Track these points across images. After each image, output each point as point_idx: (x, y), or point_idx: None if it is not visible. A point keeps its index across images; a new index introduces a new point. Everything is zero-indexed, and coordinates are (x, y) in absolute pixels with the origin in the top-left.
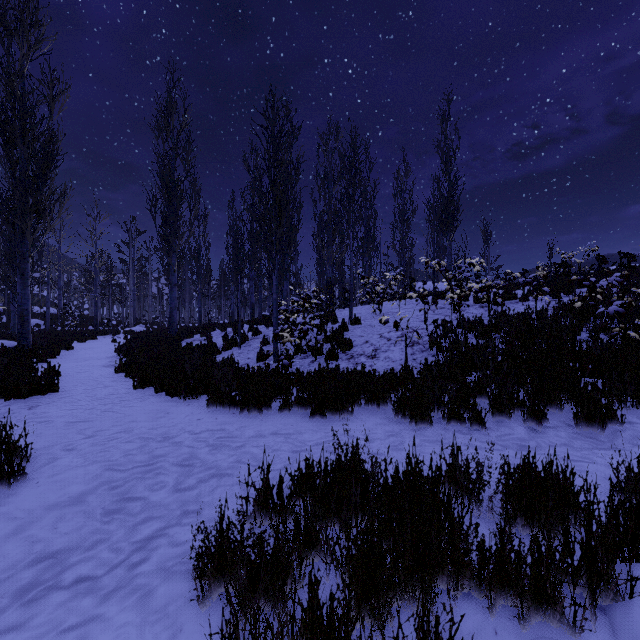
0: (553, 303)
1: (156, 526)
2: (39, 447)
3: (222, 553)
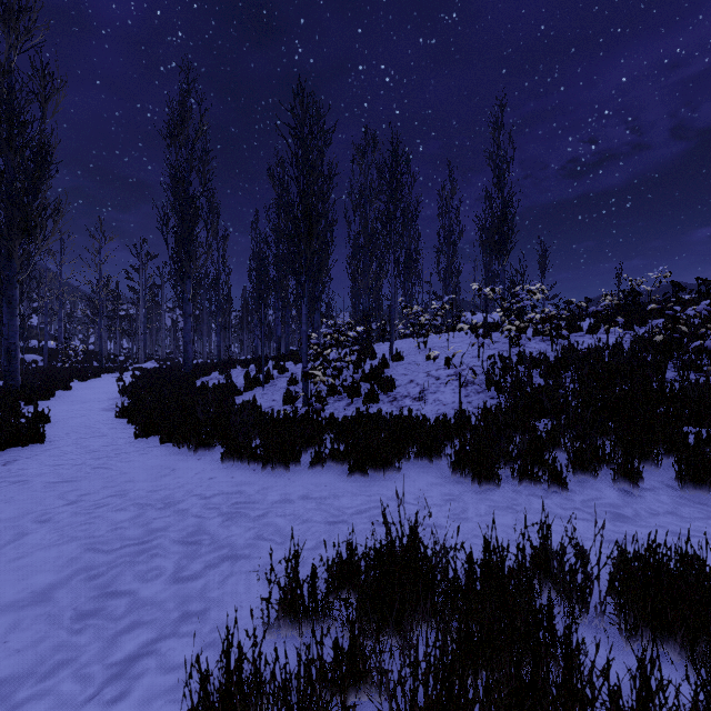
0: (626, 336)
1: (144, 637)
2: (5, 517)
3: (229, 701)
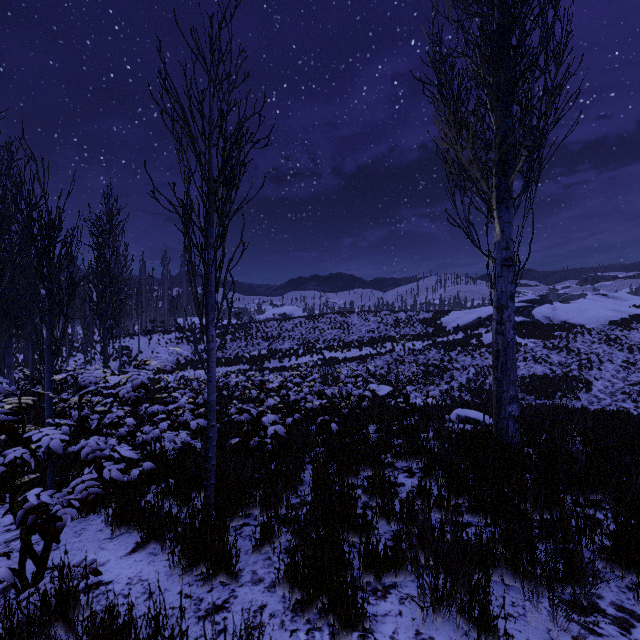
0: None
1: None
2: None
3: None
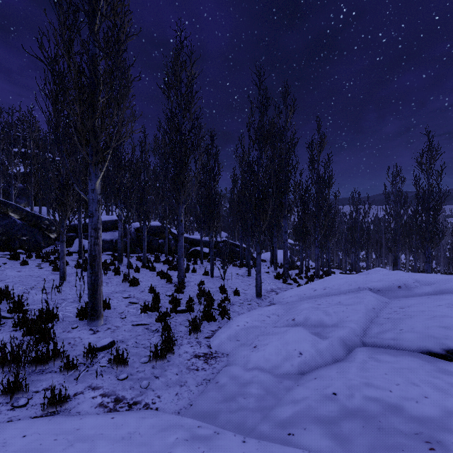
0: None
1: None
2: None
3: None
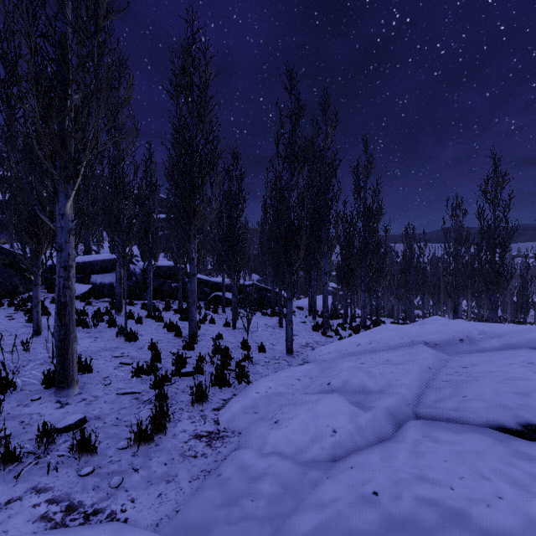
0: None
1: None
2: None
3: None
